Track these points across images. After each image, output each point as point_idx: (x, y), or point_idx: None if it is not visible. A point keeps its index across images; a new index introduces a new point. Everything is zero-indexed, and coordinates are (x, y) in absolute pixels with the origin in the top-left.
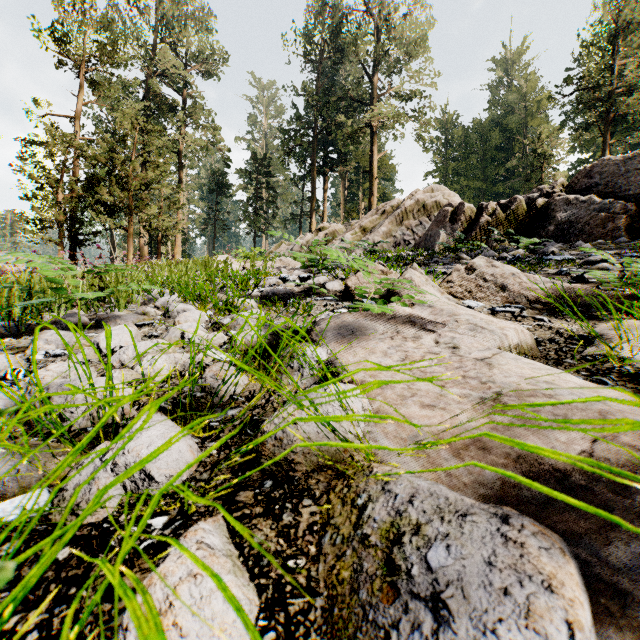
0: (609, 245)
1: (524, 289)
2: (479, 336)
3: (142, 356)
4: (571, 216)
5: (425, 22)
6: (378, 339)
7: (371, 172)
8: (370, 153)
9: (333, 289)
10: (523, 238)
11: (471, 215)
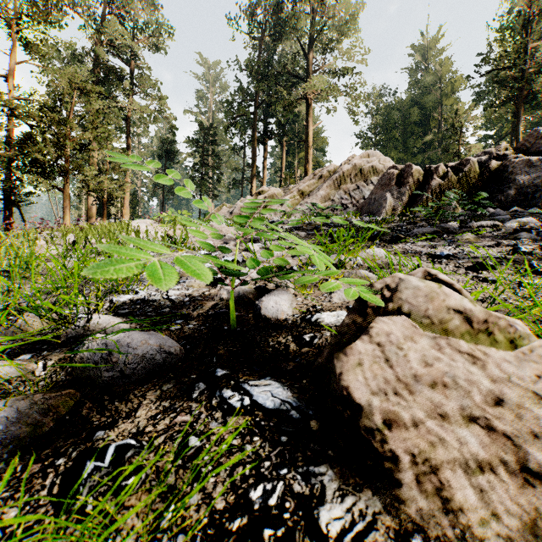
0: None
1: None
2: None
3: None
4: (535, 179)
5: (356, 4)
6: None
7: (307, 141)
8: (306, 124)
9: (278, 316)
10: None
11: (419, 178)
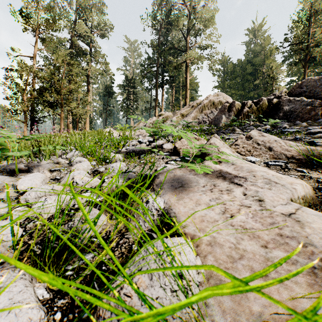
0: (314, 123)
1: (283, 150)
2: (274, 189)
3: (41, 196)
4: (291, 108)
5: (213, 9)
6: (201, 191)
7: (186, 86)
8: (185, 76)
9: (167, 148)
10: (270, 119)
11: (238, 107)
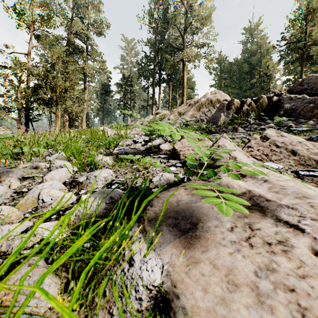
0: None
1: (312, 154)
2: None
3: None
4: (292, 106)
5: (210, 8)
6: (230, 244)
7: (183, 84)
8: (182, 74)
9: (164, 149)
10: (276, 117)
11: (237, 105)
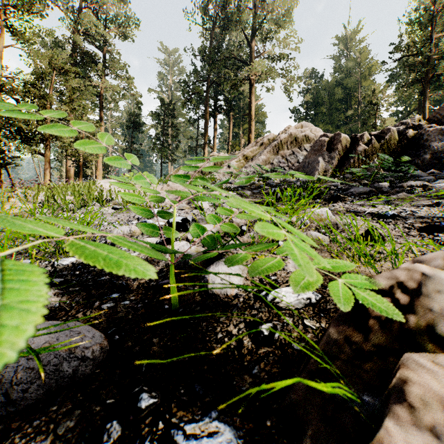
0: None
1: None
2: None
3: None
4: None
5: (291, 1)
6: None
7: (250, 115)
8: (249, 100)
9: (227, 292)
10: None
11: (346, 144)
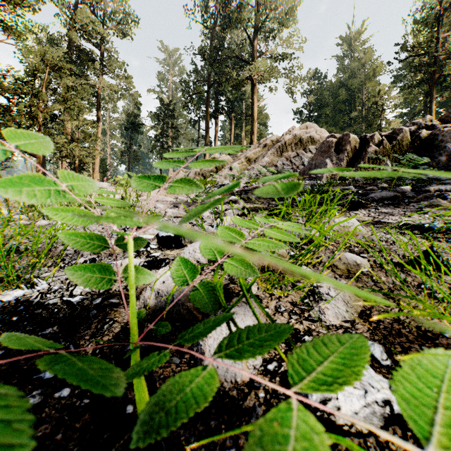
0: None
1: None
2: None
3: None
4: None
5: None
6: None
7: (252, 116)
8: (251, 101)
9: (236, 375)
10: None
11: (356, 145)
